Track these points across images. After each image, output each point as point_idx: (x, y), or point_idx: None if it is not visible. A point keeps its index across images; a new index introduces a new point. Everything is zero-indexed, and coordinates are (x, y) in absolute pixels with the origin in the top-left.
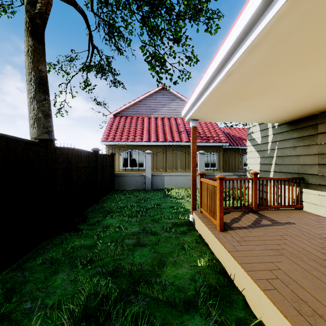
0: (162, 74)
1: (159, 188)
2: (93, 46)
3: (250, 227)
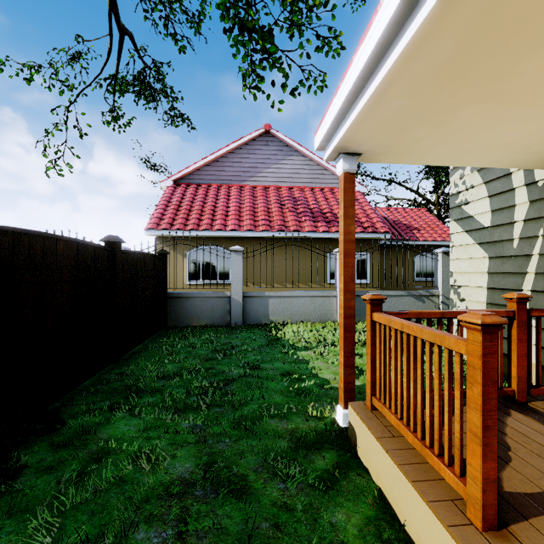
0: (265, 69)
1: (258, 322)
2: (122, 29)
3: None
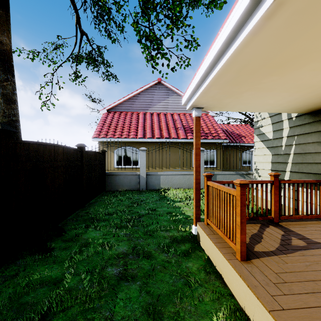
0: (158, 58)
1: (154, 188)
2: (82, 32)
3: (281, 252)
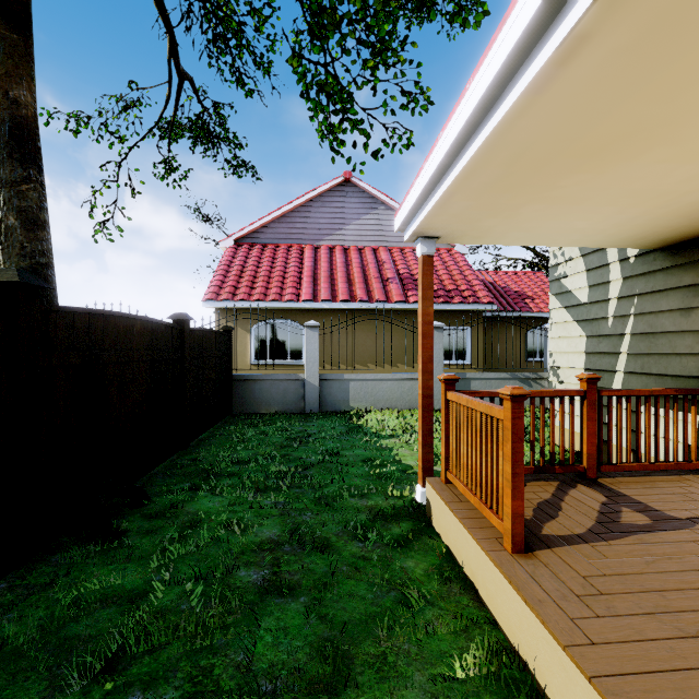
0: (345, 132)
1: (337, 408)
2: (182, 74)
3: (598, 536)
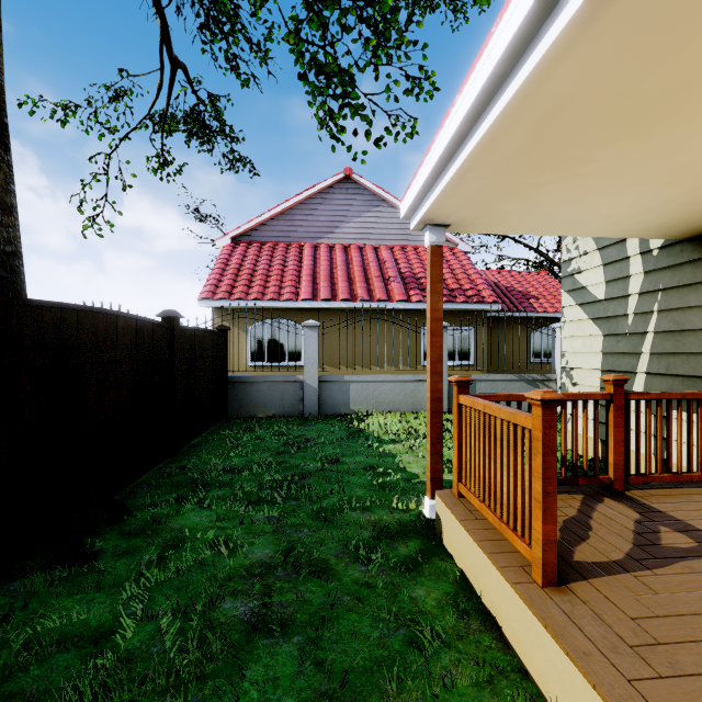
0: (345, 118)
1: (337, 411)
2: (175, 61)
3: (639, 563)
